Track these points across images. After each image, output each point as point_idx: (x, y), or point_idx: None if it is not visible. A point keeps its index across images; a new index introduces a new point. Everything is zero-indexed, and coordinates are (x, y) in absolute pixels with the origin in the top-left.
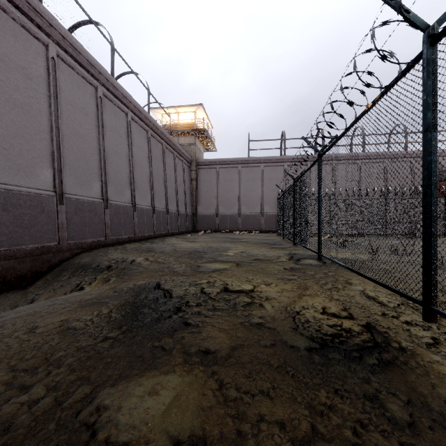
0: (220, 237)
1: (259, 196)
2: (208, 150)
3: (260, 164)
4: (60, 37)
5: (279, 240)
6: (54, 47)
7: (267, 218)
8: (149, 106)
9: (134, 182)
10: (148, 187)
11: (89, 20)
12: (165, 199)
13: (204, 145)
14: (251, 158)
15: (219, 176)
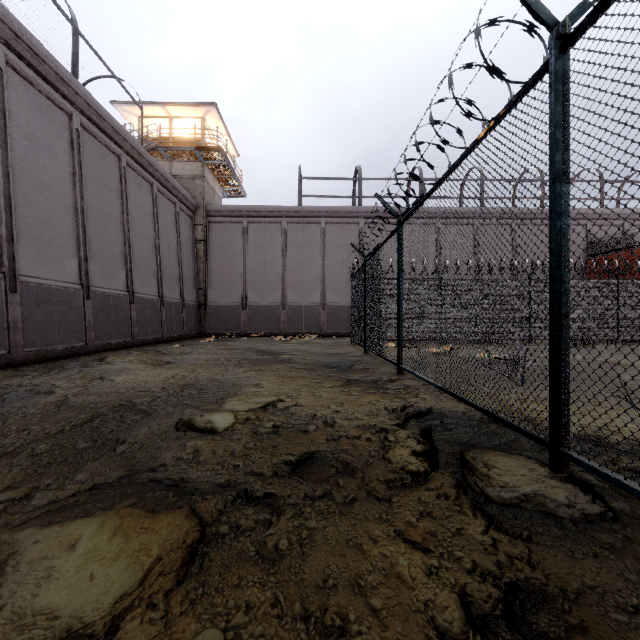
0: (240, 348)
1: (318, 275)
2: (231, 195)
3: (319, 219)
4: None
5: (357, 357)
6: None
7: (332, 312)
8: (76, 62)
9: (11, 221)
10: (71, 240)
11: None
12: (126, 271)
13: (223, 184)
14: (304, 208)
15: (248, 237)
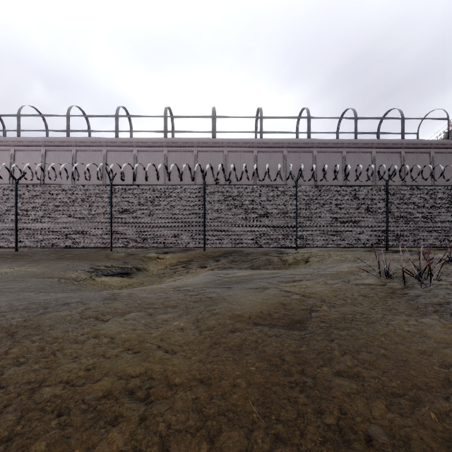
0: None
1: None
2: None
3: None
4: (317, 144)
5: None
6: (315, 150)
7: None
8: (403, 131)
9: None
10: None
11: (346, 109)
12: None
13: None
14: None
15: None
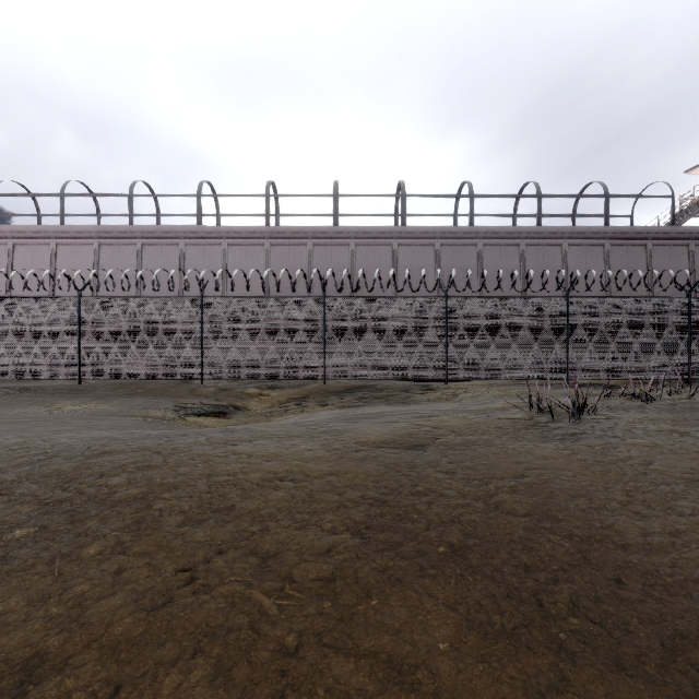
0: None
1: None
2: None
3: None
4: (484, 234)
5: None
6: (481, 242)
7: None
8: (607, 214)
9: None
10: None
11: (526, 182)
12: None
13: None
14: None
15: None
